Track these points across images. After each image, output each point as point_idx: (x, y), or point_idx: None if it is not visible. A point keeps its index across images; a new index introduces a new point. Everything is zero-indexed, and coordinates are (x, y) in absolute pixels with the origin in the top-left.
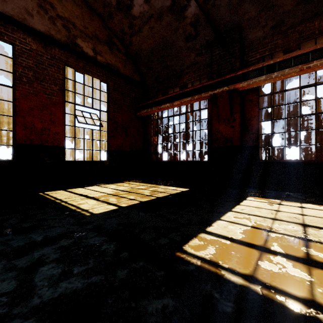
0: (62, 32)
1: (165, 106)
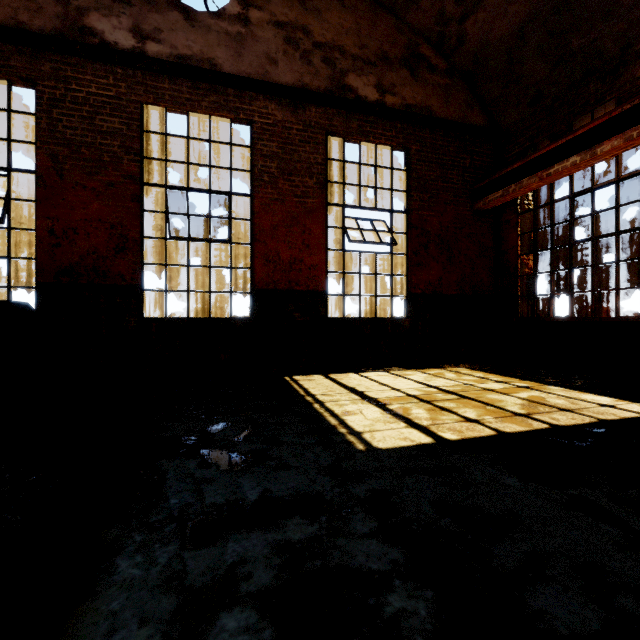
0: (321, 72)
1: (563, 165)
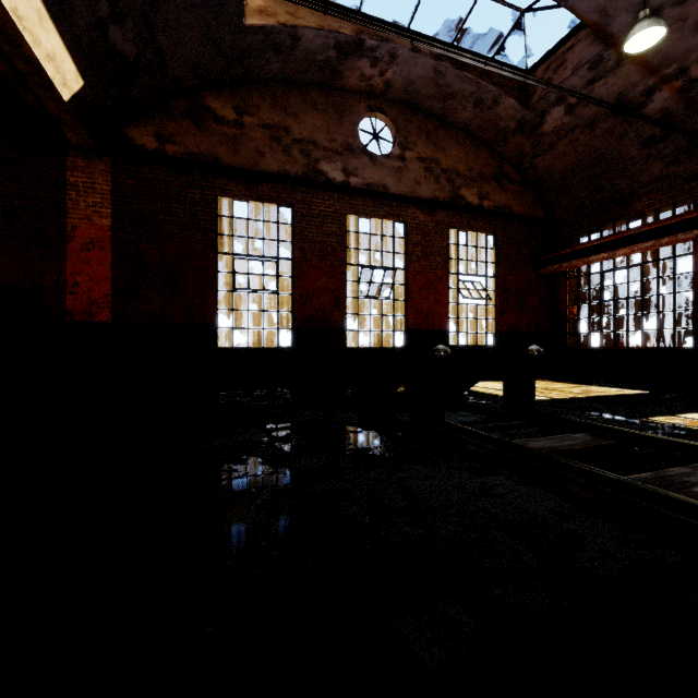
0: (446, 188)
1: (597, 257)
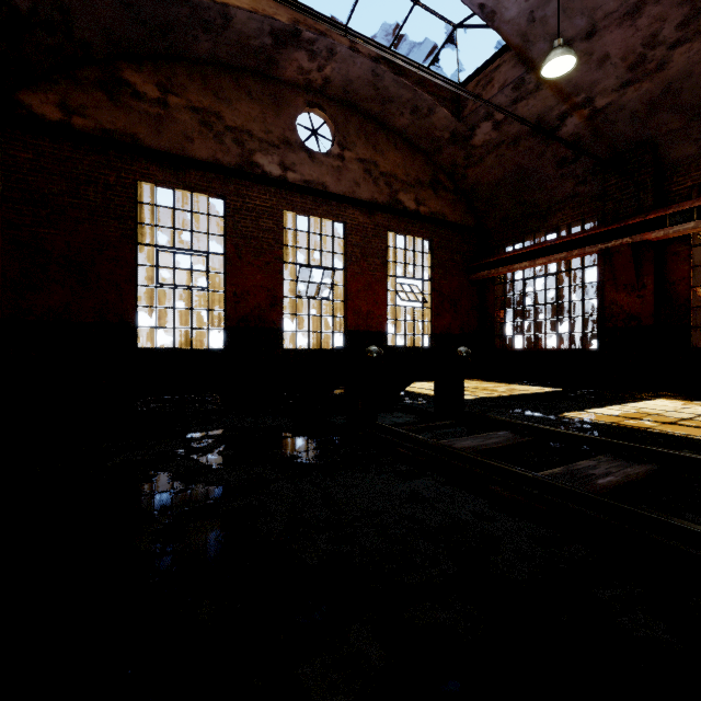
0: (384, 191)
1: (520, 265)
